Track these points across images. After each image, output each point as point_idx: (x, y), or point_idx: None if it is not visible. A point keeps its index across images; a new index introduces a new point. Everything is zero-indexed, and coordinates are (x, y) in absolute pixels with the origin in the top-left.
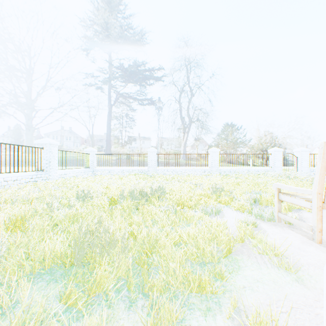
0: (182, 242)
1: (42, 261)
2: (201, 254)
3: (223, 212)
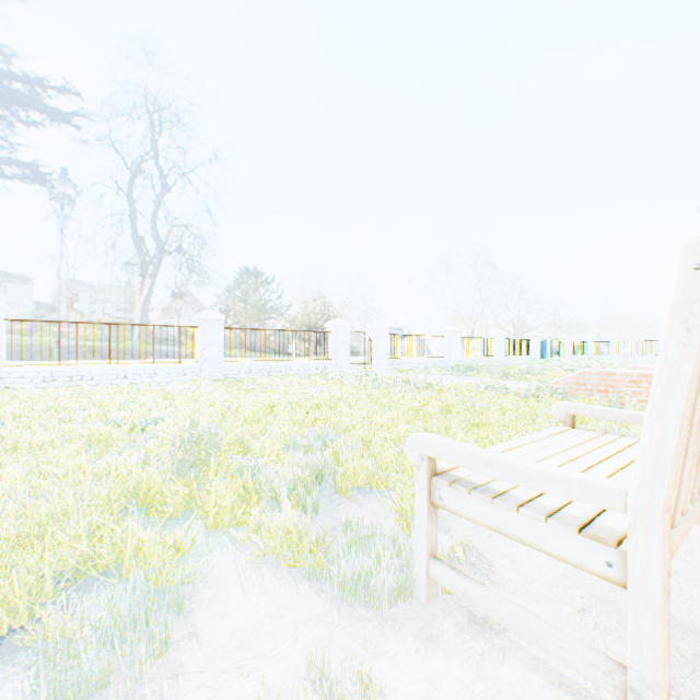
0: None
1: None
2: None
3: (202, 598)
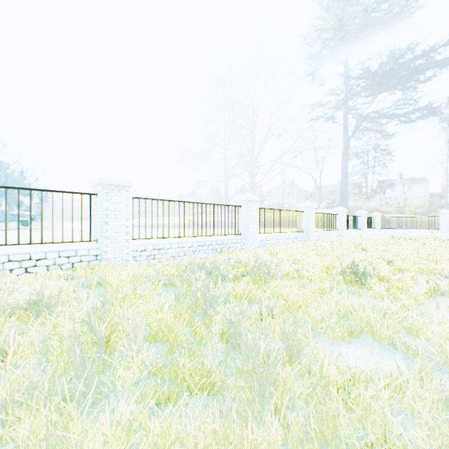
0: None
1: None
2: None
3: None
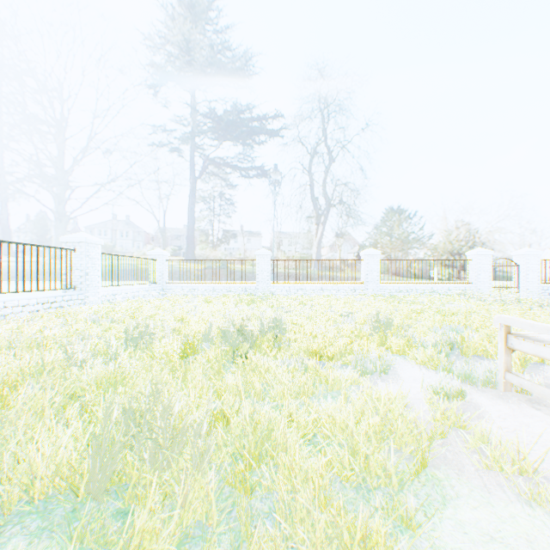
0: (321, 436)
1: (30, 482)
2: (363, 468)
3: (395, 368)
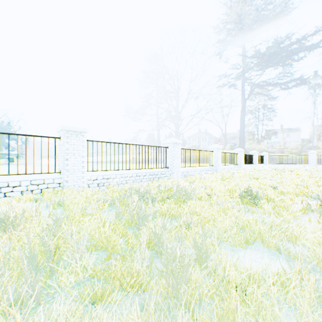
0: None
1: None
2: None
3: None
